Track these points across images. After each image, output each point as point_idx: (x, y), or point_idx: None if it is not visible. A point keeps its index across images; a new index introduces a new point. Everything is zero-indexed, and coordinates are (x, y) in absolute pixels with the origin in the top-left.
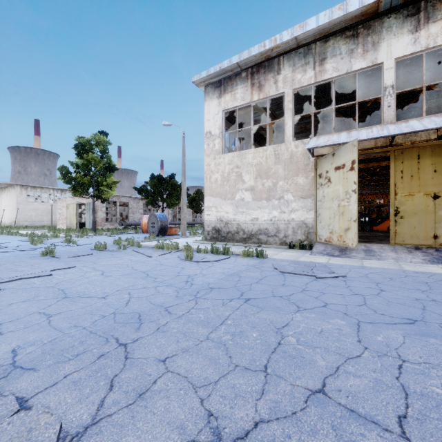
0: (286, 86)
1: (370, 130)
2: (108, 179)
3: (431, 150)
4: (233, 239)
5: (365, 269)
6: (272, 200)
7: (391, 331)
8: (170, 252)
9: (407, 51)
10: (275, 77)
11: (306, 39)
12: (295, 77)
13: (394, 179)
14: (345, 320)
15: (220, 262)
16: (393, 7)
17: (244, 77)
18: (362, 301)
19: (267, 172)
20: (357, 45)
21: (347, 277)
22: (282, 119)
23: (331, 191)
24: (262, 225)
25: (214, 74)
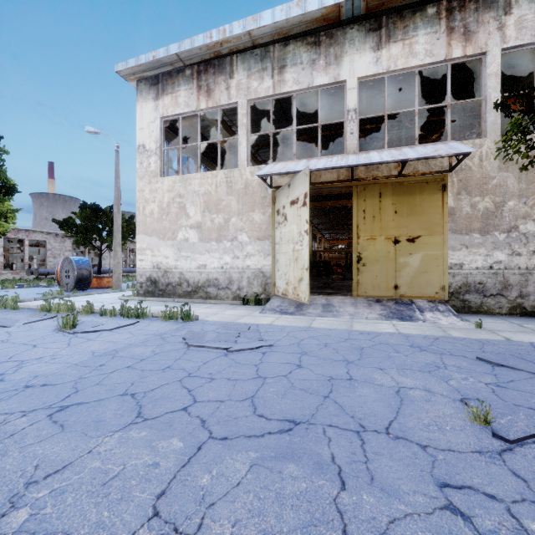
0: (240, 95)
1: (330, 159)
2: (3, 205)
3: (392, 188)
4: (174, 293)
5: (307, 332)
6: (223, 242)
7: (241, 457)
8: (50, 317)
9: (369, 71)
10: (227, 81)
11: (263, 38)
12: (251, 85)
13: (357, 220)
14: (189, 438)
15: (115, 332)
16: (356, 17)
17: (189, 76)
18: (254, 390)
19: (217, 204)
20: (319, 56)
21: (272, 347)
22: (236, 137)
23: (287, 232)
24: (211, 274)
25: (147, 66)
